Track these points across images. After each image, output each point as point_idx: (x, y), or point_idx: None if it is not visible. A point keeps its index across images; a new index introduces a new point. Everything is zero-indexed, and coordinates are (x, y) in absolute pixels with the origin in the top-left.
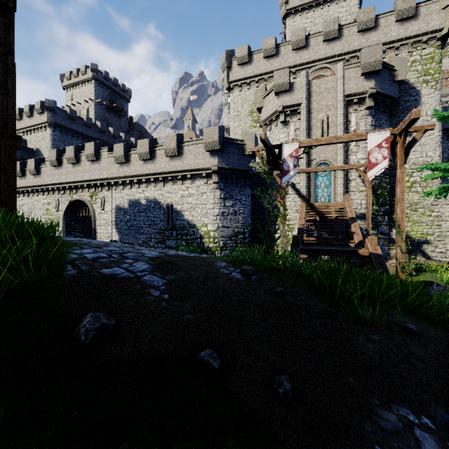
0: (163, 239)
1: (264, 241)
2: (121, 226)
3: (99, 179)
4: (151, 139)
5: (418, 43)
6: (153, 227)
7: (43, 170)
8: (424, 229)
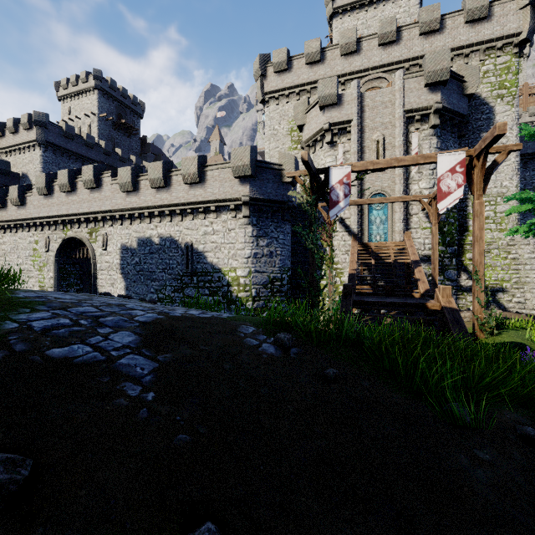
0: (180, 287)
1: (306, 291)
2: (127, 271)
3: (101, 212)
4: (166, 162)
5: (491, 50)
6: (168, 272)
7: (29, 200)
8: (499, 275)
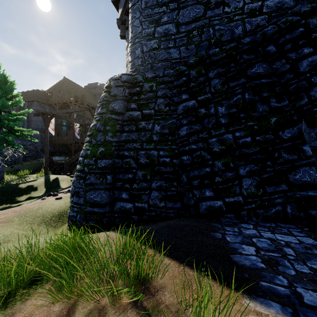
0: None
1: None
2: None
3: None
4: None
5: None
6: None
7: None
8: None
